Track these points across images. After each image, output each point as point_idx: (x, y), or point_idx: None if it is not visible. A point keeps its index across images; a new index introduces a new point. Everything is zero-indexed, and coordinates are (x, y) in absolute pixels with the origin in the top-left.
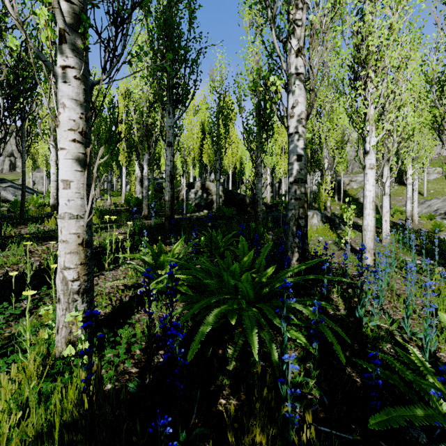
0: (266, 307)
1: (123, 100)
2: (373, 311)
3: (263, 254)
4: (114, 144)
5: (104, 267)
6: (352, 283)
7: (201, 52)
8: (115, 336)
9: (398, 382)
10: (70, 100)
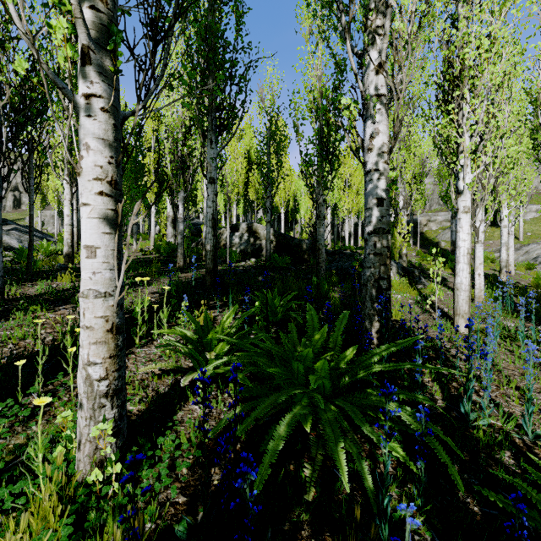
0: (350, 407)
1: (152, 123)
2: (484, 406)
3: (338, 328)
4: (141, 177)
5: (133, 341)
6: (446, 360)
7: (250, 66)
8: (153, 446)
9: (540, 524)
10: (95, 139)
